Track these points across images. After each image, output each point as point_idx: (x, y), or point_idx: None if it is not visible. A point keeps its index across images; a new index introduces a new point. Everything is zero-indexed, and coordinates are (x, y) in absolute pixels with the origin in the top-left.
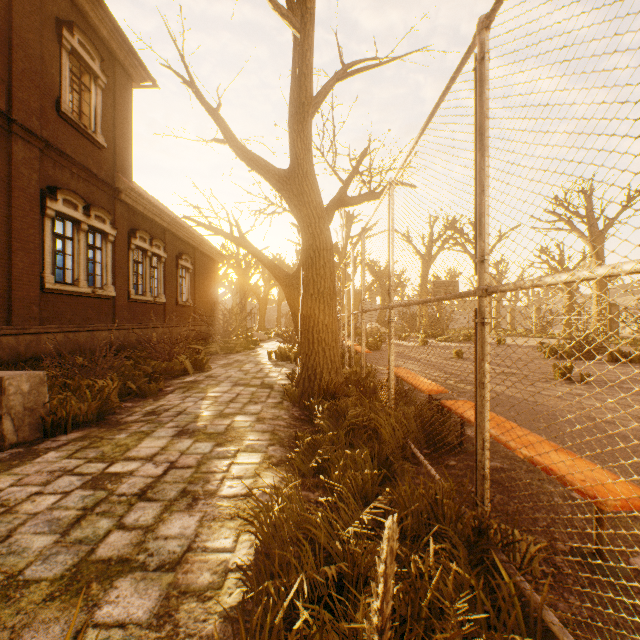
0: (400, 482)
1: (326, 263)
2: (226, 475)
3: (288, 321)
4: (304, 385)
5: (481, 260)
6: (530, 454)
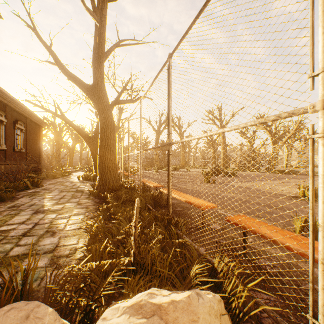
0: (143, 213)
1: (111, 131)
2: (67, 224)
3: (86, 162)
4: (101, 188)
5: (169, 133)
6: (186, 199)
